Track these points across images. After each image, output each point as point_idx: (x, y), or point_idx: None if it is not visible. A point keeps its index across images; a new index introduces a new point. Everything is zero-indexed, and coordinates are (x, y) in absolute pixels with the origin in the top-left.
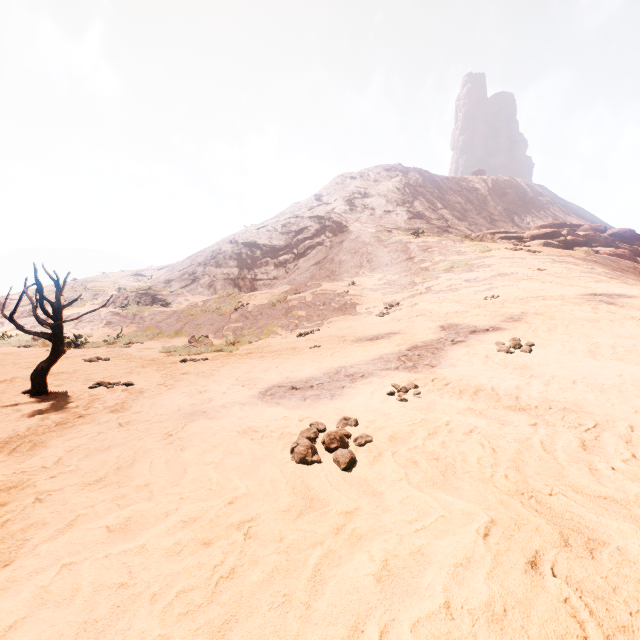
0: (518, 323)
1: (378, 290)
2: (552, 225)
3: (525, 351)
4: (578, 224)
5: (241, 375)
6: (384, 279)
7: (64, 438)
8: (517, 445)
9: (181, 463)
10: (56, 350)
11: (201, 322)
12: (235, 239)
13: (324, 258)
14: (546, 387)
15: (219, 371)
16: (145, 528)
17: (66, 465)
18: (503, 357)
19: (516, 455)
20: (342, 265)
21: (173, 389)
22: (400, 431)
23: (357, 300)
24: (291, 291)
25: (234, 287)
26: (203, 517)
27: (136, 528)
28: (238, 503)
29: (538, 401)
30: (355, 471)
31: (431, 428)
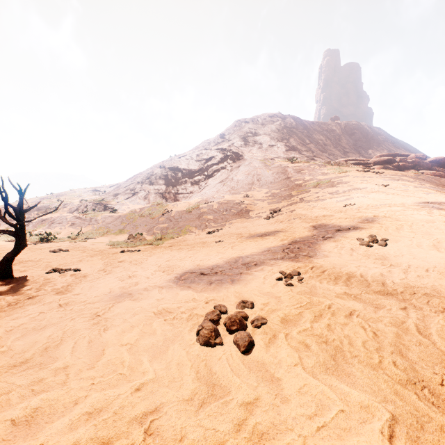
0: (372, 224)
1: (265, 200)
2: (388, 155)
3: (382, 245)
4: (407, 154)
5: (163, 263)
6: (269, 192)
7: (9, 318)
8: (395, 329)
9: (101, 343)
10: (18, 244)
11: (138, 223)
12: (163, 165)
13: (226, 178)
14: (405, 274)
15: (147, 260)
16: (50, 420)
17: (1, 345)
18: (365, 250)
19: (396, 339)
20: (239, 183)
21: (110, 274)
22: (290, 313)
23: (250, 207)
24: (203, 201)
25: (162, 199)
26: (108, 407)
27: (42, 420)
28: (144, 390)
29: (402, 287)
30: (253, 354)
31: (316, 311)
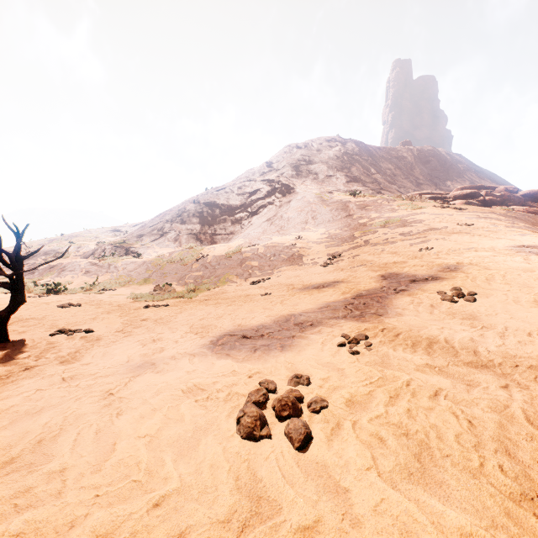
0: (455, 273)
1: (322, 243)
2: (471, 187)
3: (469, 300)
4: (494, 186)
5: (196, 322)
6: (327, 233)
7: None
8: (497, 417)
9: (112, 434)
10: (15, 299)
11: (167, 271)
12: (198, 200)
13: (274, 215)
14: (502, 340)
15: (176, 317)
16: None
17: None
18: (448, 306)
19: (500, 431)
20: (290, 221)
21: (129, 337)
22: (357, 393)
23: (303, 252)
24: (245, 244)
25: (196, 241)
26: (115, 533)
27: None
28: (165, 505)
29: (500, 357)
30: (311, 452)
31: (391, 390)
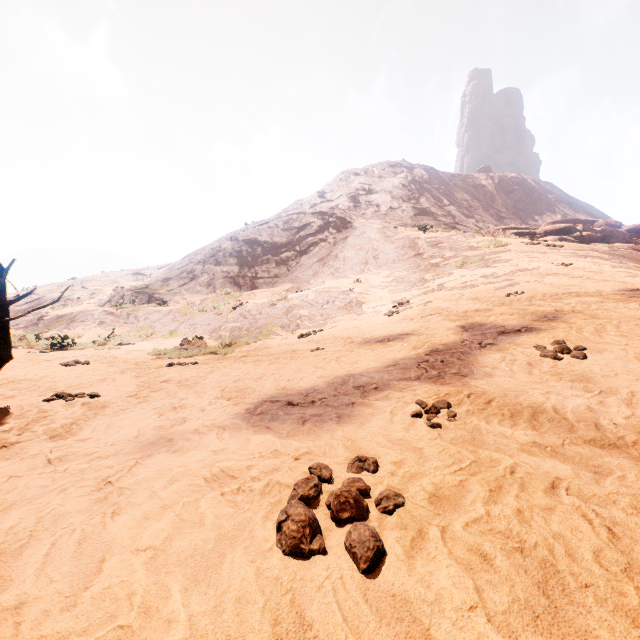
0: (554, 323)
1: (385, 287)
2: (565, 221)
3: (578, 357)
4: (592, 220)
5: (230, 384)
6: (391, 276)
7: None
8: None
9: (102, 544)
10: None
11: (197, 322)
12: (235, 236)
13: (327, 255)
14: (631, 409)
15: (206, 378)
16: None
17: None
18: (551, 365)
19: None
20: (346, 262)
21: (144, 403)
22: (444, 484)
23: (363, 298)
24: (293, 289)
25: (234, 285)
26: None
27: None
28: None
29: (632, 432)
30: (384, 577)
31: (491, 480)
